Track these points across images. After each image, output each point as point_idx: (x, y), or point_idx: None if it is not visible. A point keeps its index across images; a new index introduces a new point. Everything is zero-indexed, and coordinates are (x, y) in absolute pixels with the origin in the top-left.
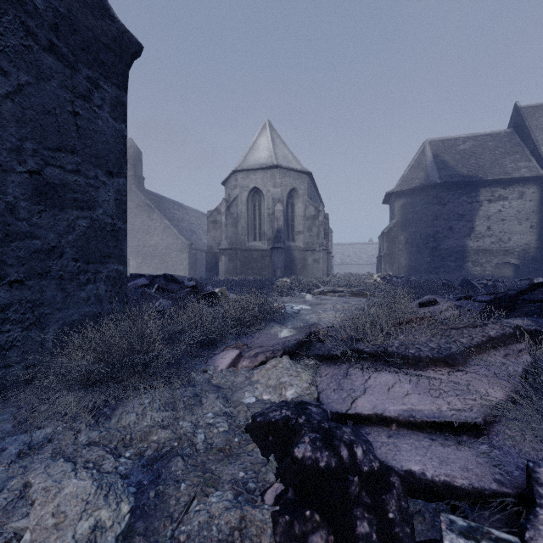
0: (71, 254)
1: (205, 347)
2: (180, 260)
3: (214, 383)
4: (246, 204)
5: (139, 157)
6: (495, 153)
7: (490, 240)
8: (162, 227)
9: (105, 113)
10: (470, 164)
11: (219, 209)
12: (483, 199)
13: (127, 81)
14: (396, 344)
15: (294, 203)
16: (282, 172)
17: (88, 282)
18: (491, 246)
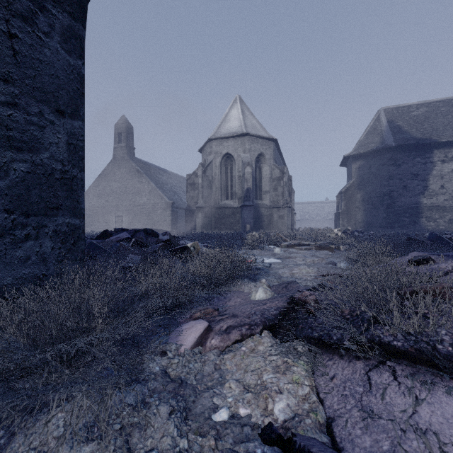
0: (2, 203)
1: (170, 313)
2: (164, 216)
3: (172, 374)
4: (219, 167)
5: (130, 131)
6: (447, 118)
7: (444, 197)
8: (149, 189)
9: (54, 42)
10: (424, 128)
11: (196, 172)
12: (436, 160)
13: (85, 14)
14: (447, 338)
15: (262, 166)
16: (250, 139)
17: (27, 239)
18: (445, 203)
